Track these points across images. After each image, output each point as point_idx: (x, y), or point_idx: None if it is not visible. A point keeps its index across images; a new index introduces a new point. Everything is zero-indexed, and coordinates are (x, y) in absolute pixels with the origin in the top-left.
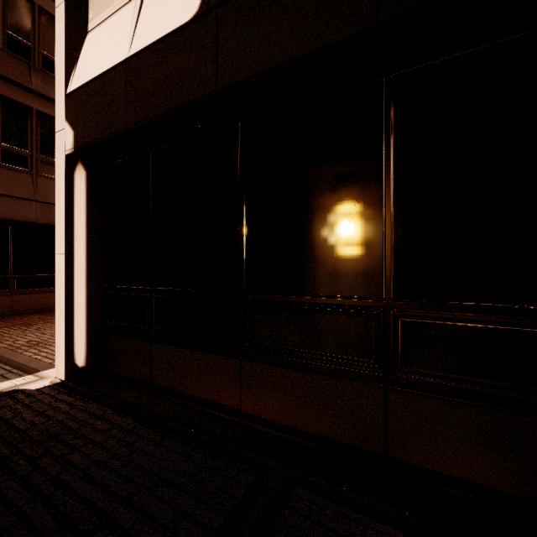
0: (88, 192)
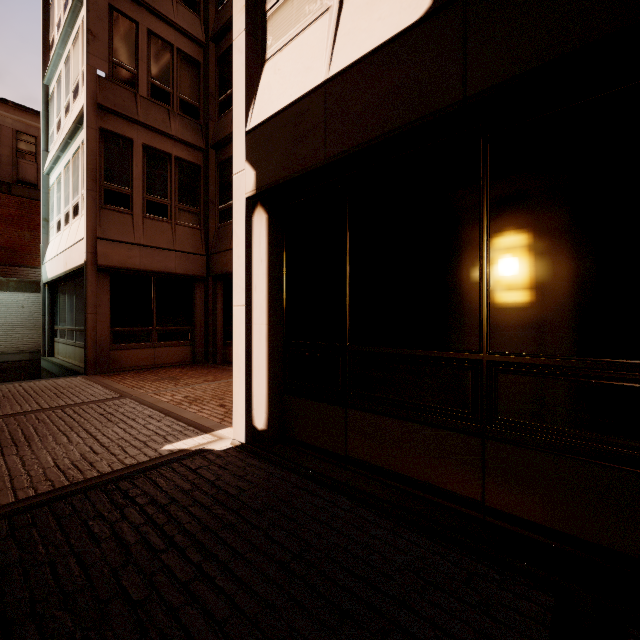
0: (269, 237)
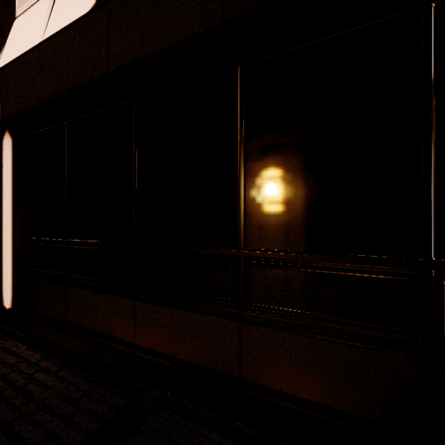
0: (14, 157)
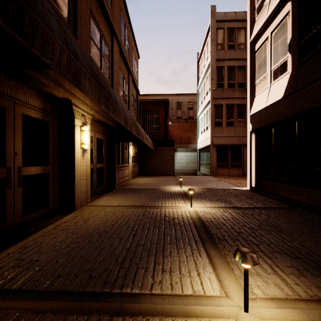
0: (255, 140)
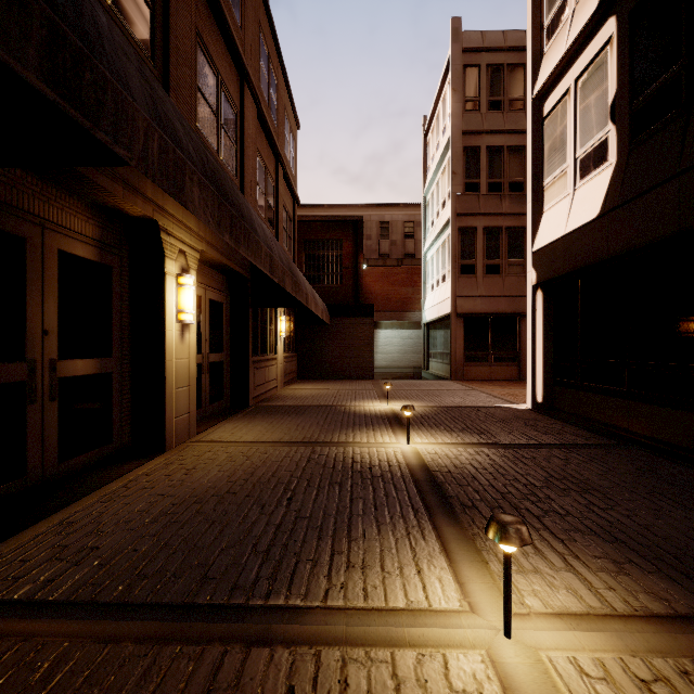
0: (543, 305)
